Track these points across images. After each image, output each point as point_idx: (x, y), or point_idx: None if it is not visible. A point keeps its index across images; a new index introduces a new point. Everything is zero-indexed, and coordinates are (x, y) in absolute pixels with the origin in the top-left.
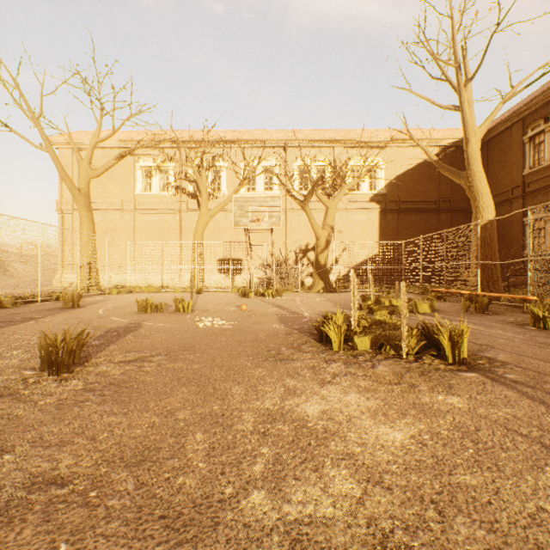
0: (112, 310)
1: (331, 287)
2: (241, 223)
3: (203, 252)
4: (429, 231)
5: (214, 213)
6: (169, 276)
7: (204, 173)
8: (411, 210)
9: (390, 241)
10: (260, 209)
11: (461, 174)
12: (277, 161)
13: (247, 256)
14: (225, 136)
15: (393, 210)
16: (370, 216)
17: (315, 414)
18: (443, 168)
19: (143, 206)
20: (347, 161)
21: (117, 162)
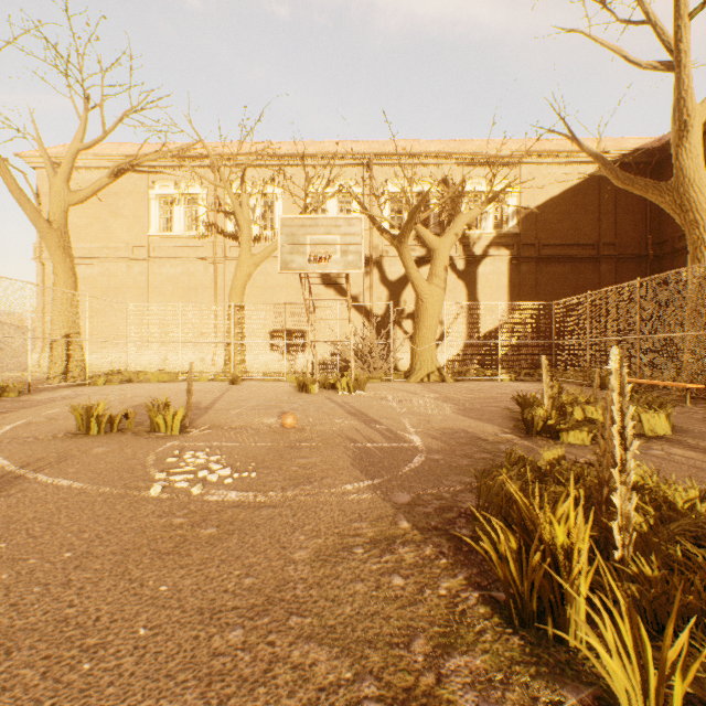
0: (31, 426)
1: (441, 373)
2: (292, 265)
3: (243, 319)
4: (583, 289)
5: (260, 259)
6: (199, 355)
7: (245, 198)
8: (556, 258)
9: (533, 302)
10: (327, 239)
11: (665, 186)
12: (357, 186)
13: (310, 325)
14: (281, 149)
15: (529, 258)
16: (496, 266)
17: None
18: (628, 179)
19: (160, 253)
20: (461, 185)
21: (111, 182)
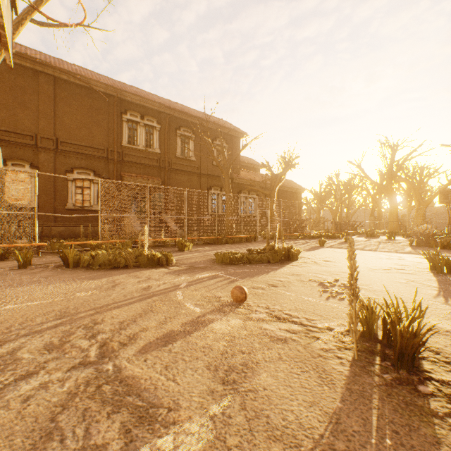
0: None
1: None
2: None
3: None
4: None
5: None
6: None
7: None
8: None
9: None
10: None
11: None
12: None
13: None
14: None
15: None
16: None
17: (340, 256)
18: None
19: None
20: None
21: None
